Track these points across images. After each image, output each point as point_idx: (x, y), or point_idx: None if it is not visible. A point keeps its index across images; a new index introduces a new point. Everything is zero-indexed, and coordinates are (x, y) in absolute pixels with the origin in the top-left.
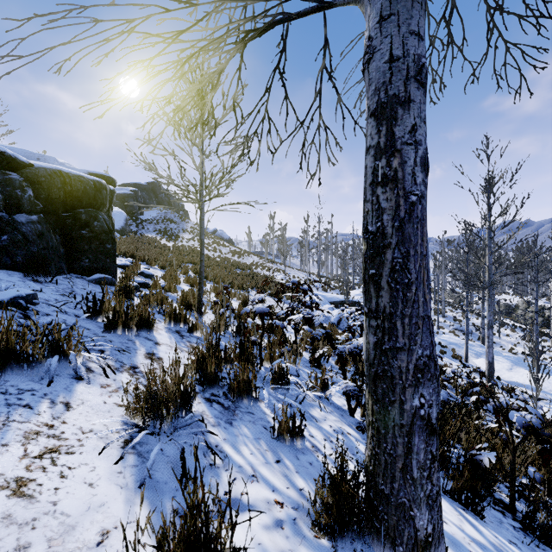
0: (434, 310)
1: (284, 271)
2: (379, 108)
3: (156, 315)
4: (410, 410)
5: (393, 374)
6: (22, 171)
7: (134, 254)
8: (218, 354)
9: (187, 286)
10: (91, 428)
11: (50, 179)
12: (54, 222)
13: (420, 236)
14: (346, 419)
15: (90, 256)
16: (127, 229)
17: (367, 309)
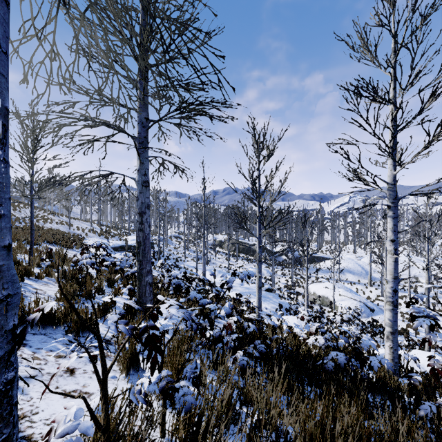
0: (183, 246)
1: (67, 222)
2: (139, 213)
3: None
4: (146, 281)
5: (142, 274)
6: None
7: None
8: None
9: None
10: None
11: None
12: None
13: (148, 242)
14: None
15: None
16: None
17: (137, 260)
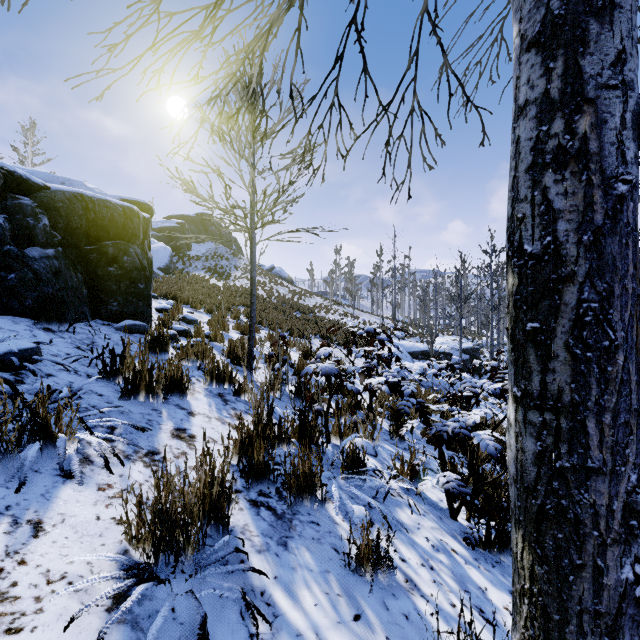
0: None
1: (352, 314)
2: (547, 28)
3: (195, 372)
4: (616, 586)
5: (580, 517)
6: (36, 194)
7: (177, 295)
8: (270, 430)
9: (237, 334)
10: (65, 570)
11: (69, 205)
12: (75, 258)
13: (631, 260)
14: (446, 525)
15: (119, 298)
16: (172, 267)
17: (521, 391)
